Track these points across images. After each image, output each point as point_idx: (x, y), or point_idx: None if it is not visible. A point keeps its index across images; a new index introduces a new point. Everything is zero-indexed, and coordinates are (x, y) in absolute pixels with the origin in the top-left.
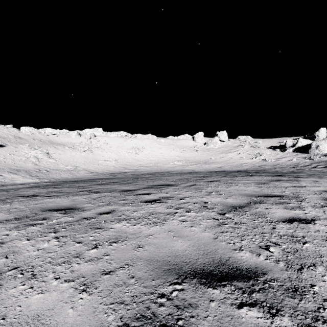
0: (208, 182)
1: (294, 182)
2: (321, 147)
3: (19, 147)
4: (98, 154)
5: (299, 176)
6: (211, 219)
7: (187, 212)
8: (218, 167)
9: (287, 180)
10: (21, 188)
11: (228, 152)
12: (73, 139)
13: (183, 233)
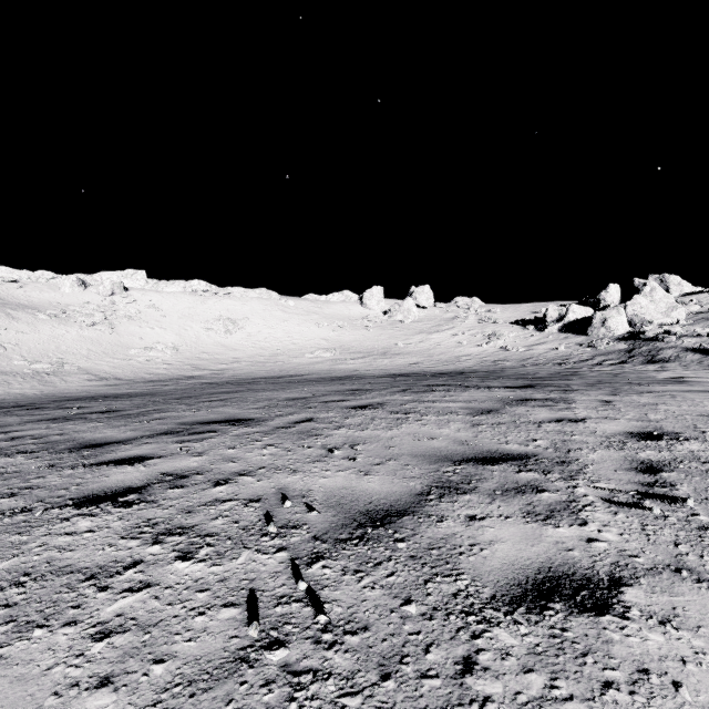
0: (351, 411)
1: (558, 405)
2: (610, 324)
3: None
4: (129, 332)
5: (571, 387)
6: (239, 609)
7: (179, 561)
8: (410, 365)
9: (544, 399)
10: None
11: (434, 330)
12: (66, 295)
13: None
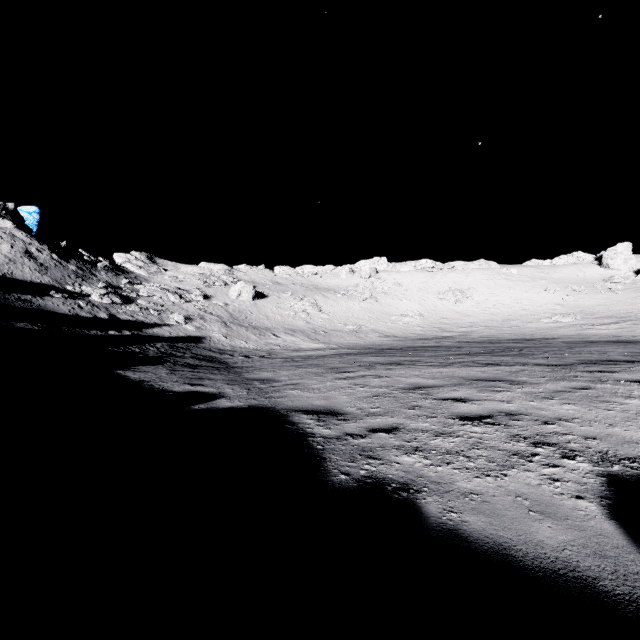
0: None
1: None
2: None
3: (282, 298)
4: (387, 303)
5: None
6: None
7: None
8: None
9: None
10: (338, 355)
11: None
12: (344, 280)
13: None
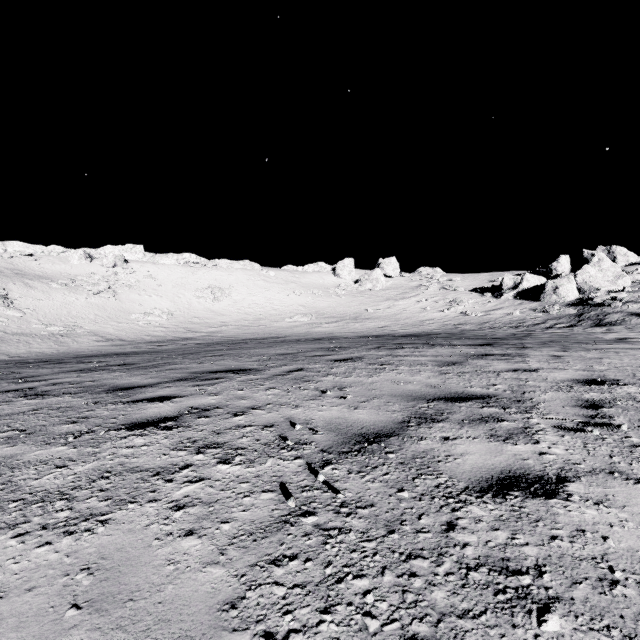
0: (335, 363)
1: (514, 359)
2: (561, 291)
3: None
4: (130, 299)
5: (525, 345)
6: (275, 493)
7: (221, 464)
8: (379, 328)
9: (502, 354)
10: None
11: (400, 297)
12: (75, 266)
13: (129, 576)
